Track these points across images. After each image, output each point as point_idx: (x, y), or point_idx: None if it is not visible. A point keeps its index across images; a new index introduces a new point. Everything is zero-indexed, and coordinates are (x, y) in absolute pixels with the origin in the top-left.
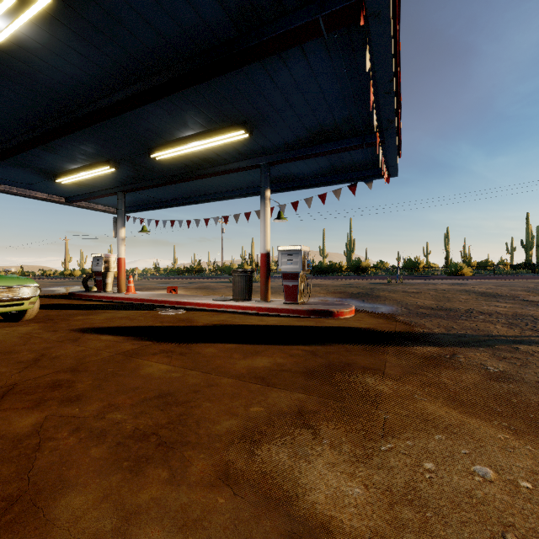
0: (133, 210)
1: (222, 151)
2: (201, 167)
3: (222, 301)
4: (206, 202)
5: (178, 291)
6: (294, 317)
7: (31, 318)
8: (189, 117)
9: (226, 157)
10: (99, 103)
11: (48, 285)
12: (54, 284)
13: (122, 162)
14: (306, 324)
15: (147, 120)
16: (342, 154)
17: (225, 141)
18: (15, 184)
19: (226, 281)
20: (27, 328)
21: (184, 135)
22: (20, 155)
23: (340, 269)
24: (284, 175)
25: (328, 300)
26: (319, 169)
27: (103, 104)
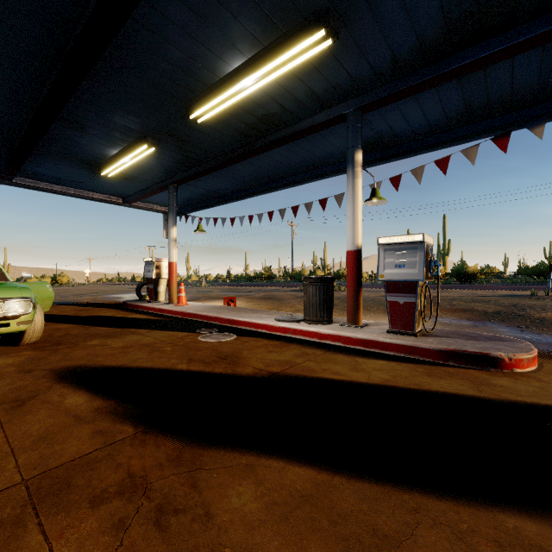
0: (192, 209)
1: (288, 96)
2: (260, 134)
3: (288, 323)
4: (271, 191)
5: (238, 302)
6: (414, 361)
7: (36, 341)
8: (230, 20)
9: (295, 108)
10: (89, 6)
11: (122, 292)
12: (130, 290)
13: (162, 137)
14: (456, 389)
15: (171, 41)
16: (495, 73)
17: (291, 64)
18: (71, 184)
19: (296, 290)
20: (5, 362)
21: (229, 68)
22: (53, 140)
23: (436, 276)
24: (379, 137)
25: (452, 323)
26: (440, 117)
27: (92, 4)
